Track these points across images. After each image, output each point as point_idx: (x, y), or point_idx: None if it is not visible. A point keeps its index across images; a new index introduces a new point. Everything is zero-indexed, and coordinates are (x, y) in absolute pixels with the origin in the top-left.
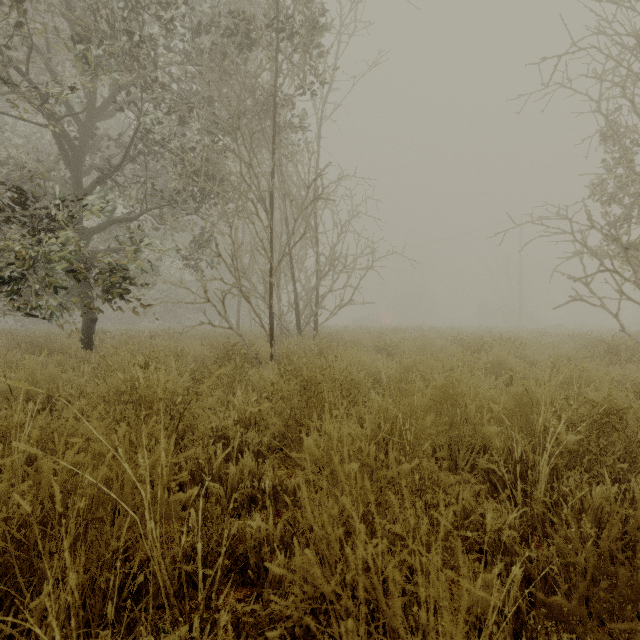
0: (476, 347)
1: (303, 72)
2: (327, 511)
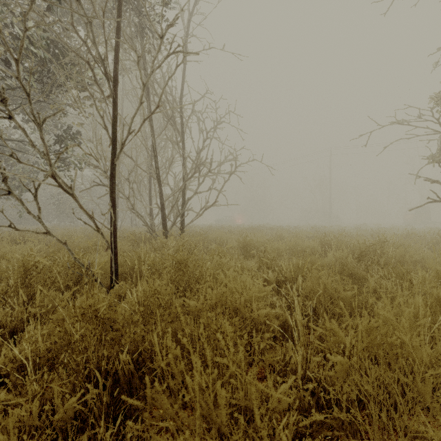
0: (360, 252)
1: None
2: None
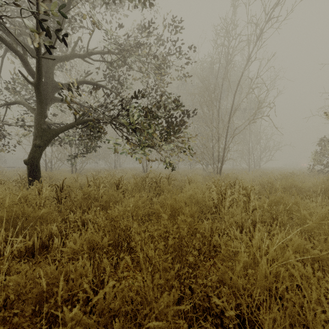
0: (299, 170)
1: (256, 116)
2: (257, 171)
